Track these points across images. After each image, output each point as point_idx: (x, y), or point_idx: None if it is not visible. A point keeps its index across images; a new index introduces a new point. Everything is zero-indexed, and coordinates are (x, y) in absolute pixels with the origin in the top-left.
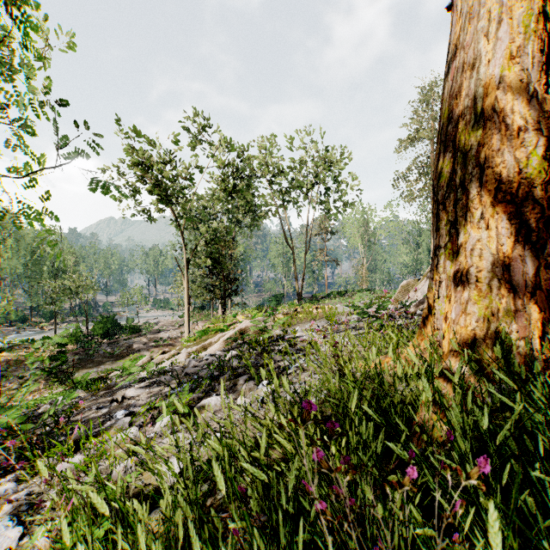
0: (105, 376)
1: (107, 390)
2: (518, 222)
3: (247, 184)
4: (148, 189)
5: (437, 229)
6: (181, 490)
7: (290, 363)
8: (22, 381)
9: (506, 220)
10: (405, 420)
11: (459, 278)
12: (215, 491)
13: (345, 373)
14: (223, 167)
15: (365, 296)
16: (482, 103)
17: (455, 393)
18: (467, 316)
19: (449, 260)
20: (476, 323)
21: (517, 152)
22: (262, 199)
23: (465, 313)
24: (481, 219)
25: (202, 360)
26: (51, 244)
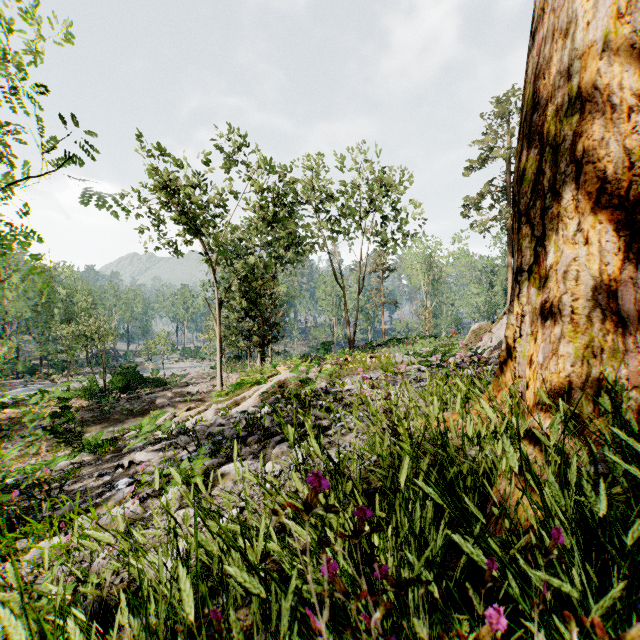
0: (120, 437)
1: (115, 453)
2: (628, 233)
3: (289, 212)
4: (173, 218)
5: (519, 248)
6: (167, 592)
7: (334, 422)
8: (26, 443)
9: (612, 231)
10: (477, 496)
11: (548, 310)
12: (219, 591)
13: (401, 433)
14: (261, 191)
15: (429, 344)
16: (579, 80)
17: (545, 460)
18: (559, 359)
19: (535, 287)
20: (572, 368)
21: (627, 140)
22: (308, 230)
23: (556, 354)
24: (578, 231)
25: (231, 418)
26: (37, 272)
